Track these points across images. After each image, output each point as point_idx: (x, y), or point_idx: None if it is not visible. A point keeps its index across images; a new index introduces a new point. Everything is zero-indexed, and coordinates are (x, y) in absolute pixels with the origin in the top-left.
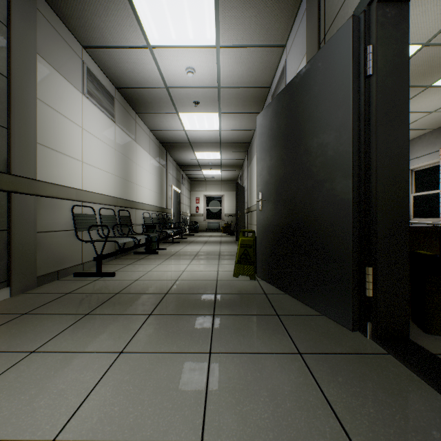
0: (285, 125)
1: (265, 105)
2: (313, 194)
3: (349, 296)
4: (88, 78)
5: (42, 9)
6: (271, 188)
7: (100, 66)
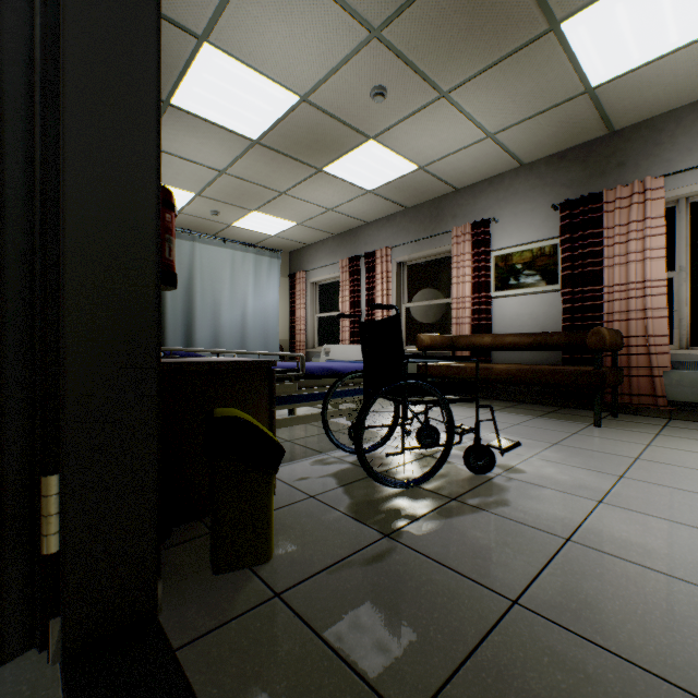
0: None
1: None
2: None
3: None
4: None
5: None
6: None
7: None
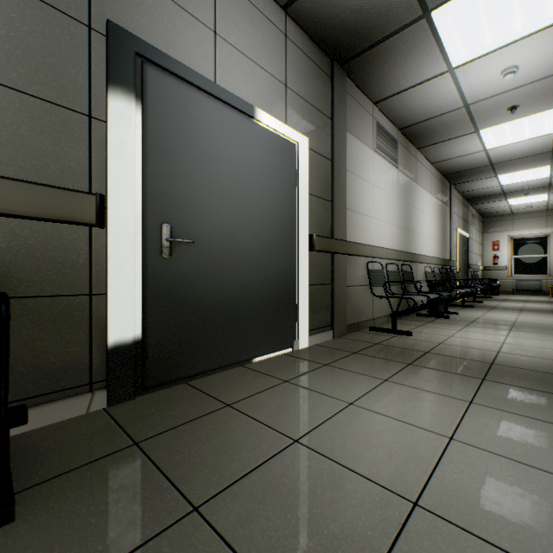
0: None
1: None
2: None
3: None
4: (377, 133)
5: (348, 89)
6: None
7: (386, 114)
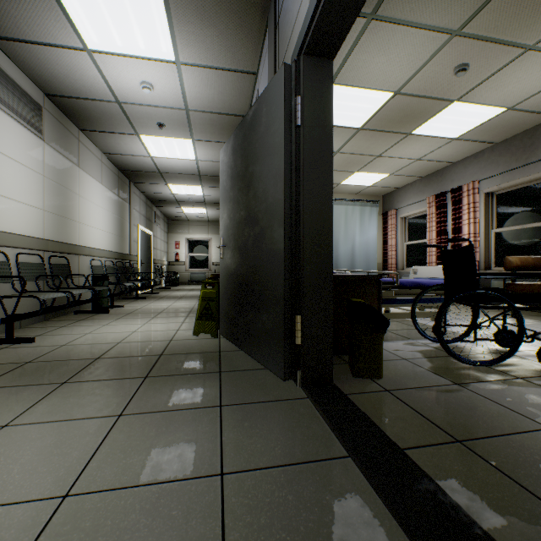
0: (240, 164)
1: None
2: (260, 242)
3: (282, 346)
4: None
5: None
6: (230, 233)
7: (18, 64)
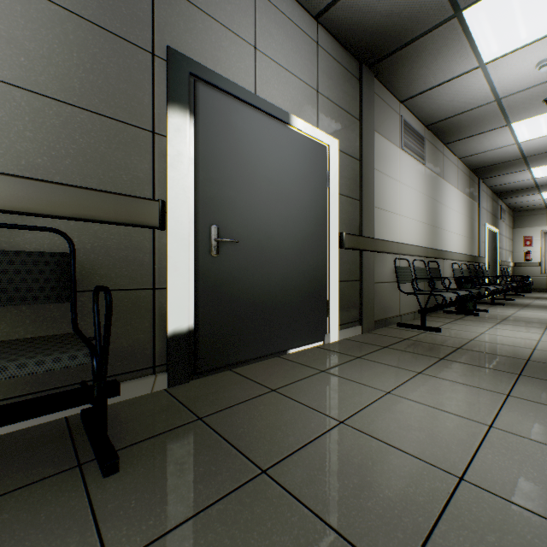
0: None
1: None
2: None
3: None
4: (404, 131)
5: (375, 89)
6: None
7: (413, 112)
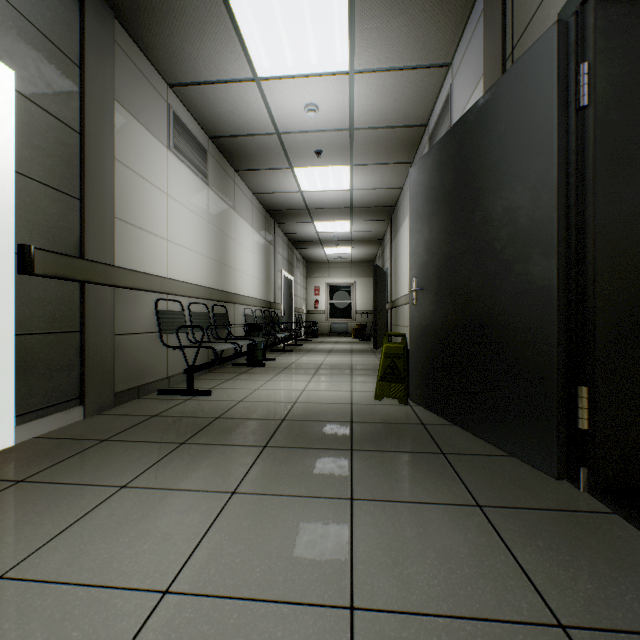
0: (453, 181)
1: (419, 151)
2: (496, 281)
3: (551, 428)
4: (175, 127)
5: (120, 40)
6: (430, 272)
7: (190, 109)
